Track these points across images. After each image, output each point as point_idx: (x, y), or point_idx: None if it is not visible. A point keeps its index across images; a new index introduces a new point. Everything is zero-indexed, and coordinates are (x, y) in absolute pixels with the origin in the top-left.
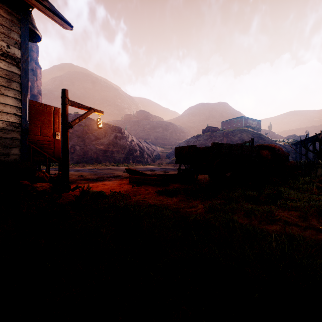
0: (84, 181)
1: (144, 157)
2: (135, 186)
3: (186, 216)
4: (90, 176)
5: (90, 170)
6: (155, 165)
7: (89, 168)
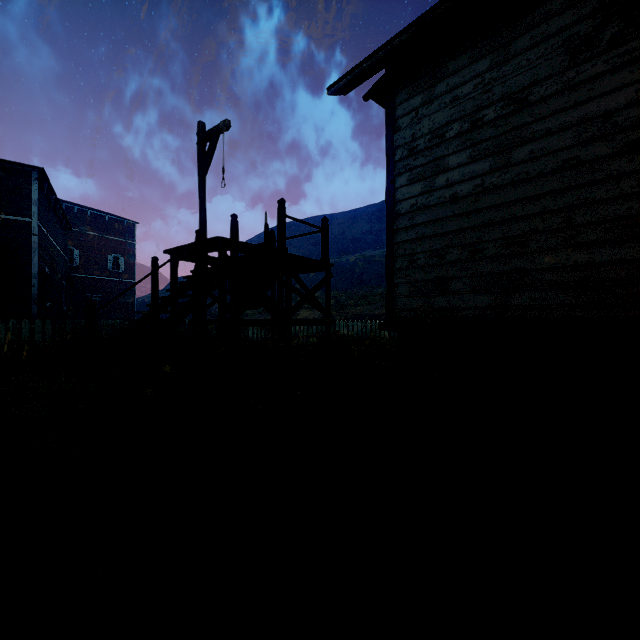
0: None
1: None
2: None
3: None
4: None
5: None
6: None
7: None
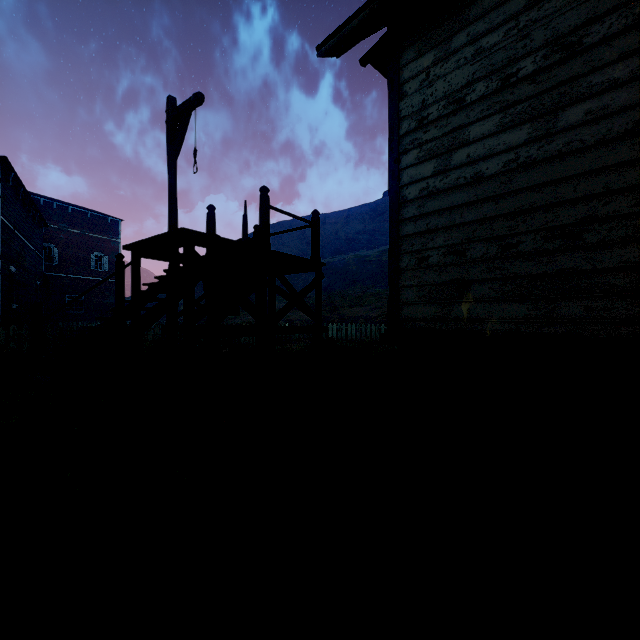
0: None
1: None
2: None
3: None
4: None
5: None
6: None
7: None
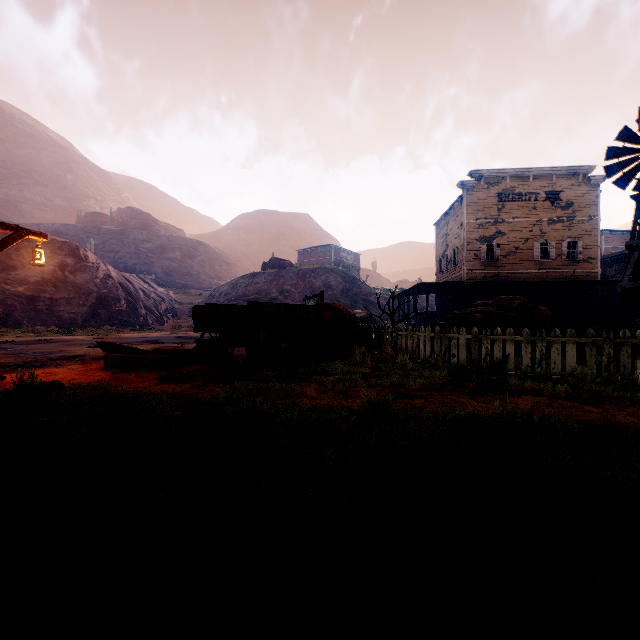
0: None
1: (139, 314)
2: (118, 372)
3: (195, 401)
4: (4, 360)
5: None
6: (164, 330)
7: None
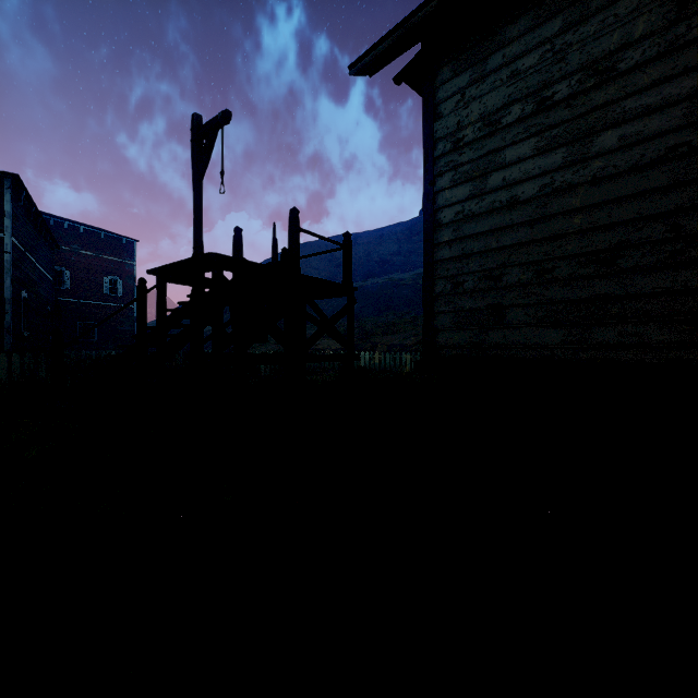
0: None
1: None
2: None
3: None
4: None
5: None
6: None
7: None
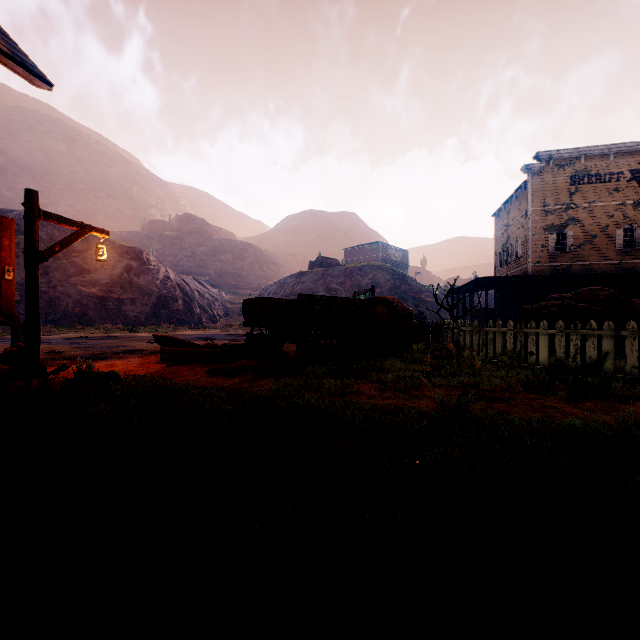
0: (66, 362)
1: (194, 313)
2: (172, 365)
3: (245, 395)
4: (76, 352)
5: (70, 341)
6: (216, 328)
7: (66, 337)
